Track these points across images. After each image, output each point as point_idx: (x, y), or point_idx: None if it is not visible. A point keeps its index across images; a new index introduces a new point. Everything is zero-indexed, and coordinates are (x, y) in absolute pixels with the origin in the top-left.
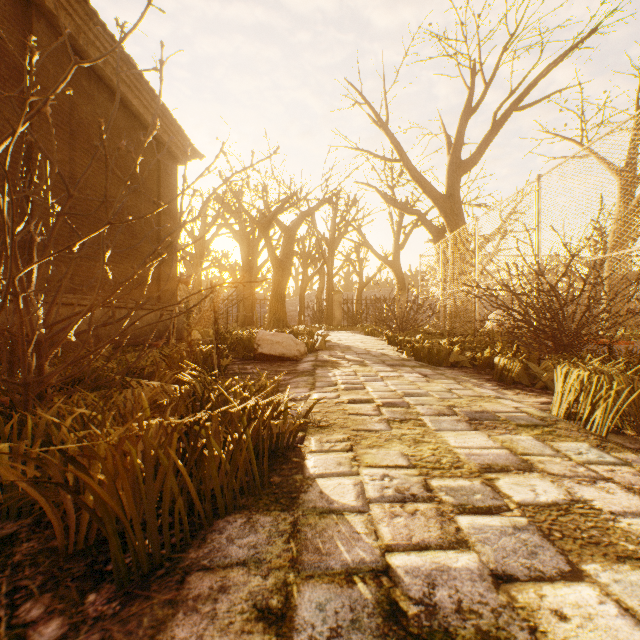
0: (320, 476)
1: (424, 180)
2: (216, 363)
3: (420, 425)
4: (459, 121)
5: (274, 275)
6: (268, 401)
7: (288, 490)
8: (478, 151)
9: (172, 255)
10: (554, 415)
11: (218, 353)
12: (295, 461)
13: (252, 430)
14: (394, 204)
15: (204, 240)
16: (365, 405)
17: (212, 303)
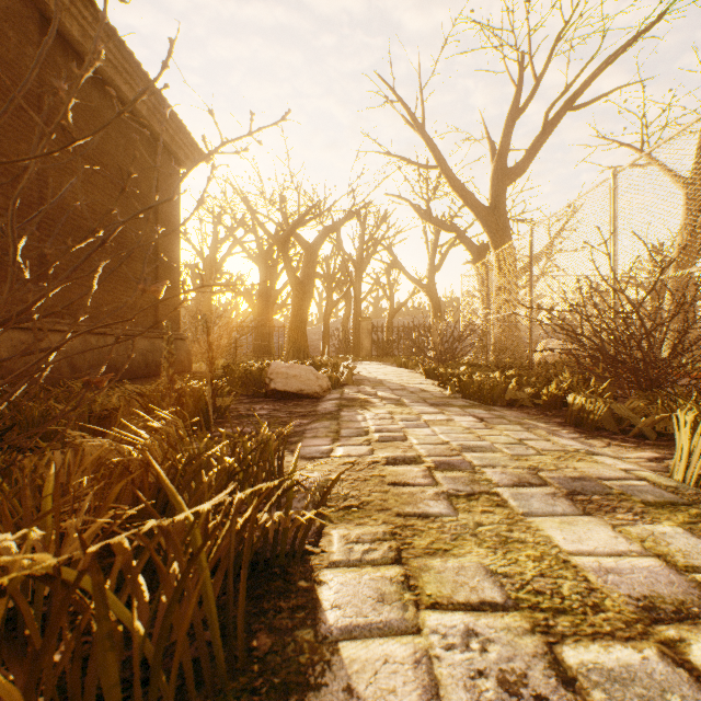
0: (346, 635)
1: (465, 190)
2: (210, 404)
3: (499, 504)
4: (505, 123)
5: (294, 298)
6: (248, 492)
7: (282, 681)
8: (527, 157)
9: (173, 273)
10: (678, 480)
11: (213, 391)
12: (303, 589)
13: (219, 546)
14: (430, 219)
15: (215, 260)
16: (411, 467)
17: (205, 325)
